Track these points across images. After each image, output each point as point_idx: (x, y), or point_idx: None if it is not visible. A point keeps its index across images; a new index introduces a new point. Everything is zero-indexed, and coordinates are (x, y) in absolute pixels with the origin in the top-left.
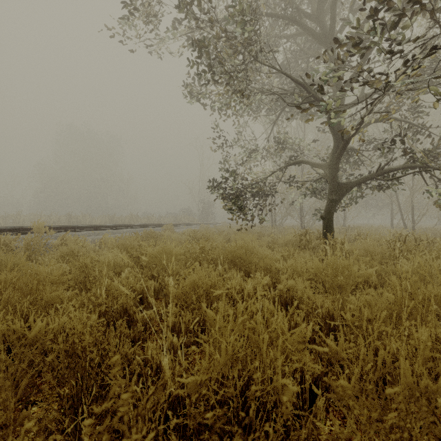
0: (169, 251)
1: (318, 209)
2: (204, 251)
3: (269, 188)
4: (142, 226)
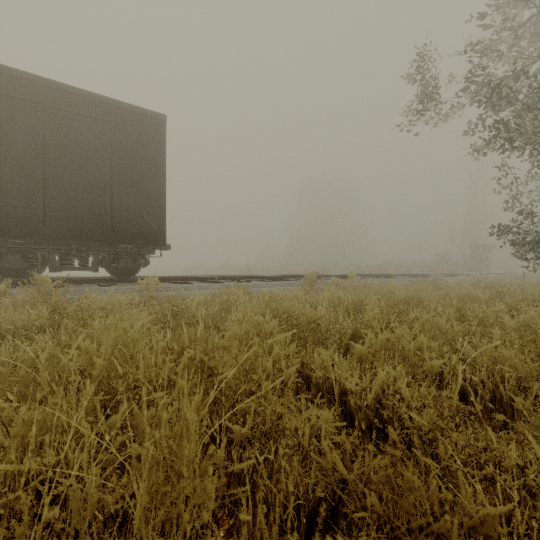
0: (470, 291)
1: None
2: (501, 294)
3: None
4: (403, 275)
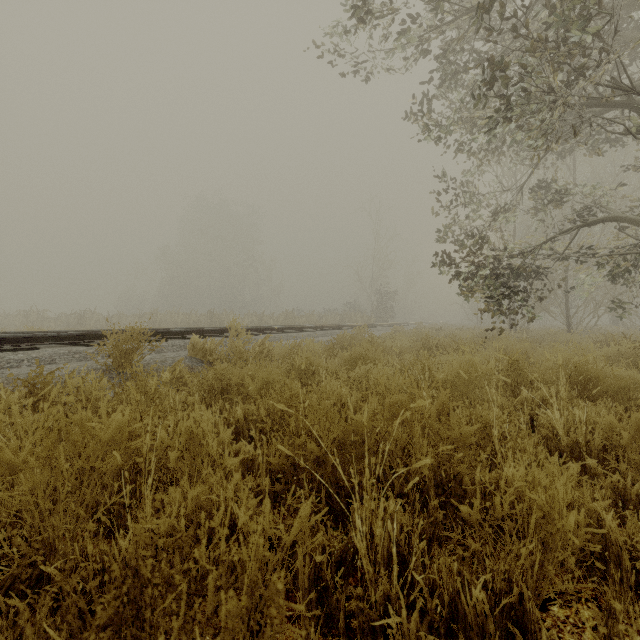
0: (475, 367)
1: (615, 302)
2: (517, 368)
3: (535, 268)
4: (319, 328)
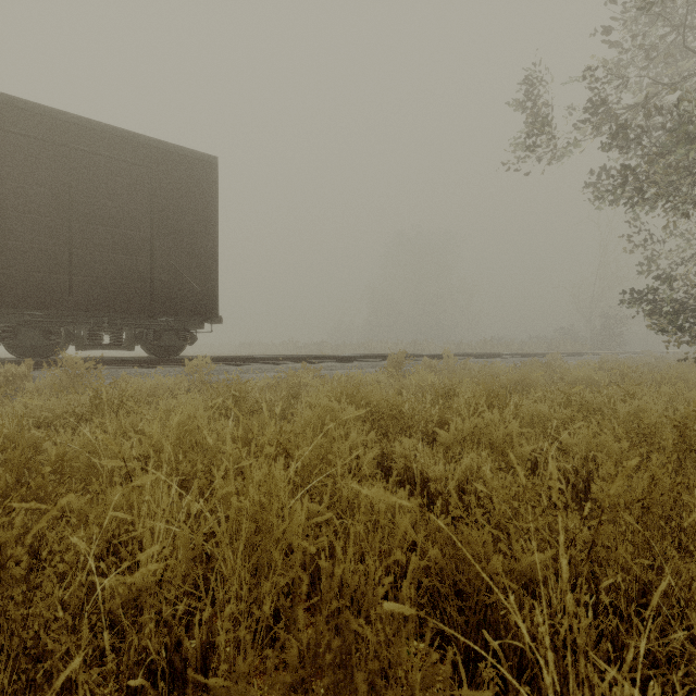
0: (590, 374)
1: None
2: (626, 377)
3: None
4: (514, 355)
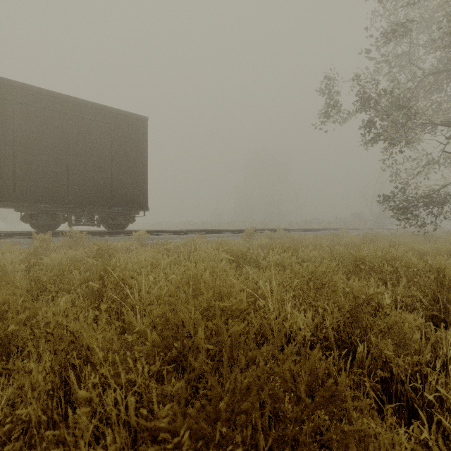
0: (353, 239)
1: None
2: (373, 241)
3: (444, 197)
4: (321, 230)
